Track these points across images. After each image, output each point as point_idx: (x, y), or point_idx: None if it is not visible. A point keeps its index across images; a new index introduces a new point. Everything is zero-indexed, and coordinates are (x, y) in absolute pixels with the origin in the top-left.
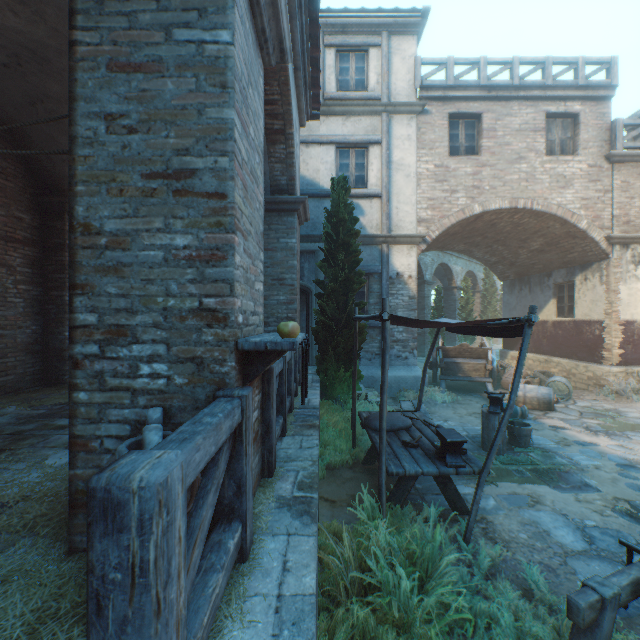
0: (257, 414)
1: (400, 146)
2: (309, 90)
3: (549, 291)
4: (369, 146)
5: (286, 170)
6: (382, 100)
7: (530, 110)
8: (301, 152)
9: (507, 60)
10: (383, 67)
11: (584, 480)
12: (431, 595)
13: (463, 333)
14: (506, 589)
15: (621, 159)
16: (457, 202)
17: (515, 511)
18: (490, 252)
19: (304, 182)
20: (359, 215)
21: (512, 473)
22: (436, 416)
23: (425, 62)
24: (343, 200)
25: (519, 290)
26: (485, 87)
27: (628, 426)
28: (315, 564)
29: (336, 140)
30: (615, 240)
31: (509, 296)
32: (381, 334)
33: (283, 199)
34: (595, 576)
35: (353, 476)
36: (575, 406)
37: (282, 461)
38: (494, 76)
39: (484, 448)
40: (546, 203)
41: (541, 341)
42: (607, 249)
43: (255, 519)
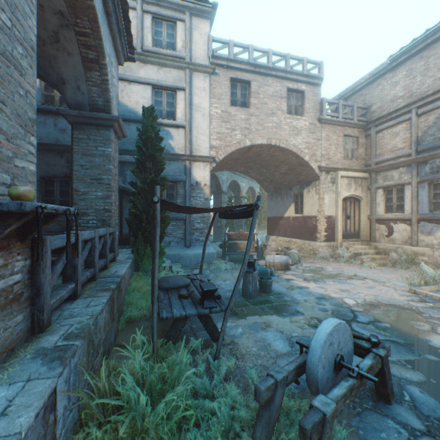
0: (21, 278)
1: (199, 94)
2: (123, 36)
3: (291, 198)
4: (177, 91)
5: (102, 93)
6: (186, 60)
7: (278, 84)
8: (125, 87)
9: (265, 50)
10: (187, 37)
11: (297, 309)
12: (158, 406)
13: (227, 218)
14: (231, 388)
15: (325, 122)
16: (236, 137)
17: (253, 334)
18: (259, 173)
19: (127, 110)
20: (169, 139)
21: (257, 310)
22: (219, 278)
23: (215, 40)
24: (151, 123)
25: (276, 198)
26: (252, 64)
27: (326, 276)
28: (39, 403)
29: (152, 82)
30: (323, 169)
31: (271, 202)
32: (185, 224)
33: (100, 116)
34: (276, 367)
35: (148, 325)
36: (301, 266)
37: (63, 318)
38: (258, 59)
39: (244, 296)
40: (287, 143)
41: (287, 229)
42: (319, 174)
43: (0, 372)
